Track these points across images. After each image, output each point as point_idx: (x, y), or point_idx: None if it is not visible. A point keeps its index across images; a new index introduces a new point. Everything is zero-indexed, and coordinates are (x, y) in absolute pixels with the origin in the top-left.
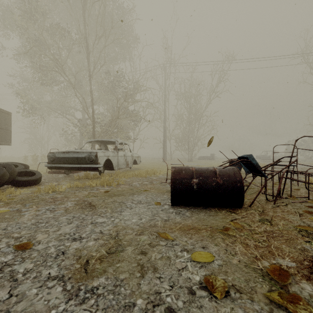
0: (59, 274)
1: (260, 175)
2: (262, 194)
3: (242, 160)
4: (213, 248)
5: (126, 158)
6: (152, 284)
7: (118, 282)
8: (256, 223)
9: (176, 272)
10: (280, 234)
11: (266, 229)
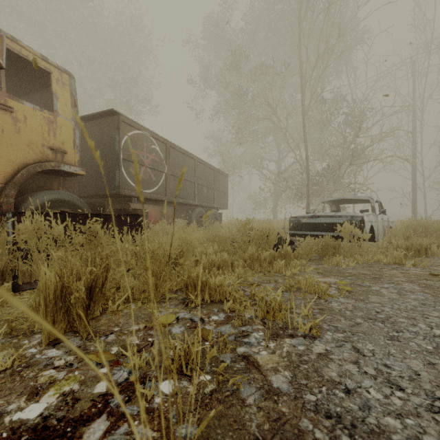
0: None
1: None
2: None
3: None
4: None
5: (383, 224)
6: None
7: None
8: None
9: None
10: None
11: None
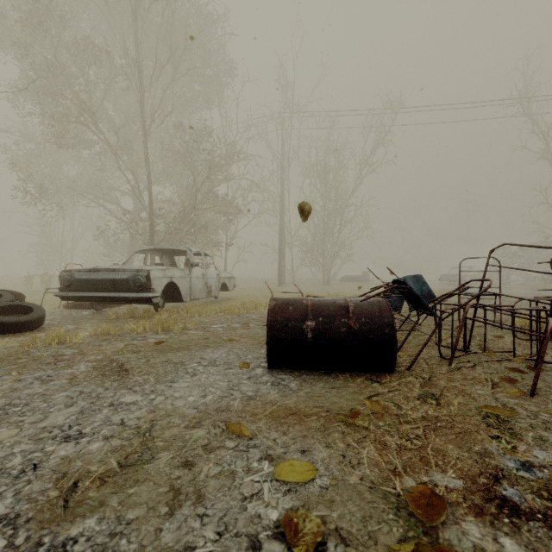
0: (12, 512)
1: (428, 313)
2: (436, 347)
3: (396, 286)
4: (322, 452)
5: (208, 280)
6: (185, 531)
7: (120, 527)
8: (411, 401)
9: (237, 504)
10: (450, 424)
11: (427, 413)
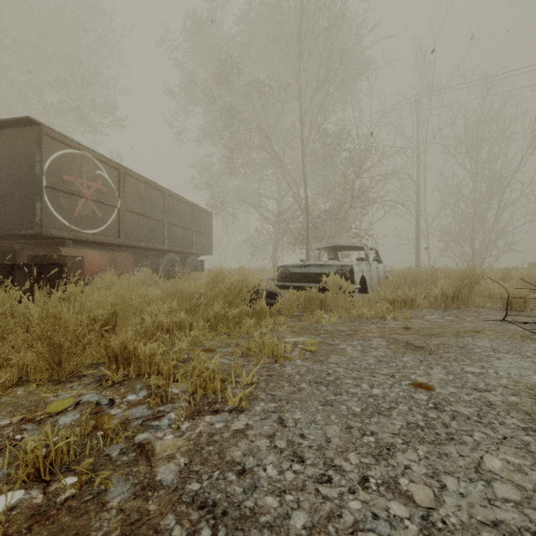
0: (532, 427)
1: None
2: None
3: None
4: None
5: (378, 273)
6: None
7: None
8: None
9: None
10: None
11: None
